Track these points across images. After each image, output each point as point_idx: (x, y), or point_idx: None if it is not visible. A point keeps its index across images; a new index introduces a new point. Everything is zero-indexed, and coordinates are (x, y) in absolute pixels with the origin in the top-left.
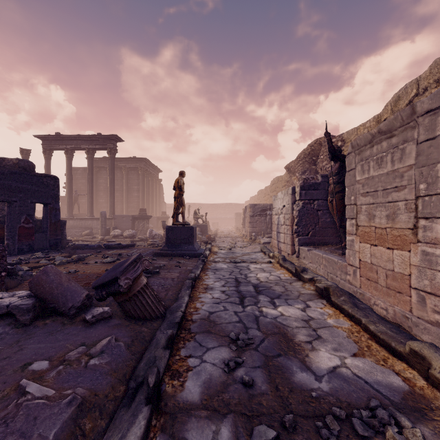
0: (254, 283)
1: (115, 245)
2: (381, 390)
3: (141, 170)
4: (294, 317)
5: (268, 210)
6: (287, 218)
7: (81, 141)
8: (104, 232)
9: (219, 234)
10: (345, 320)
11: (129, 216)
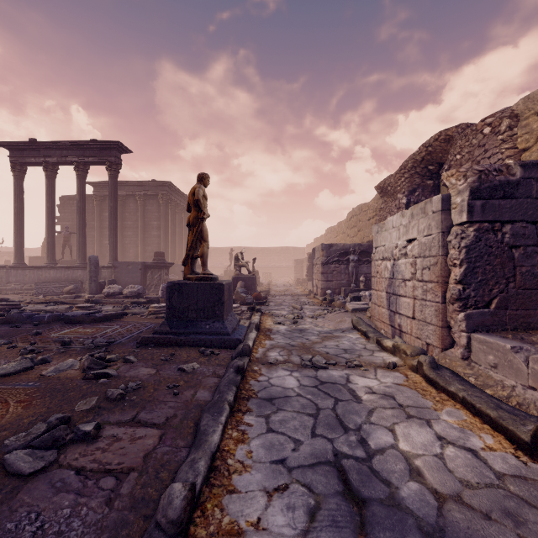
0: (424, 519)
1: (81, 317)
2: None
3: (163, 198)
4: None
5: (351, 253)
6: (426, 265)
7: (67, 151)
8: (95, 287)
9: (273, 289)
10: None
11: (137, 263)
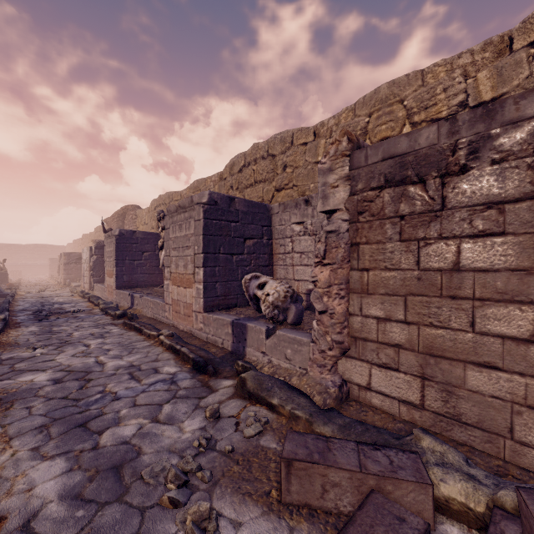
0: (54, 302)
1: None
2: (84, 310)
3: None
4: (69, 306)
5: None
6: (88, 266)
7: None
8: None
9: (25, 283)
10: (91, 304)
11: None
